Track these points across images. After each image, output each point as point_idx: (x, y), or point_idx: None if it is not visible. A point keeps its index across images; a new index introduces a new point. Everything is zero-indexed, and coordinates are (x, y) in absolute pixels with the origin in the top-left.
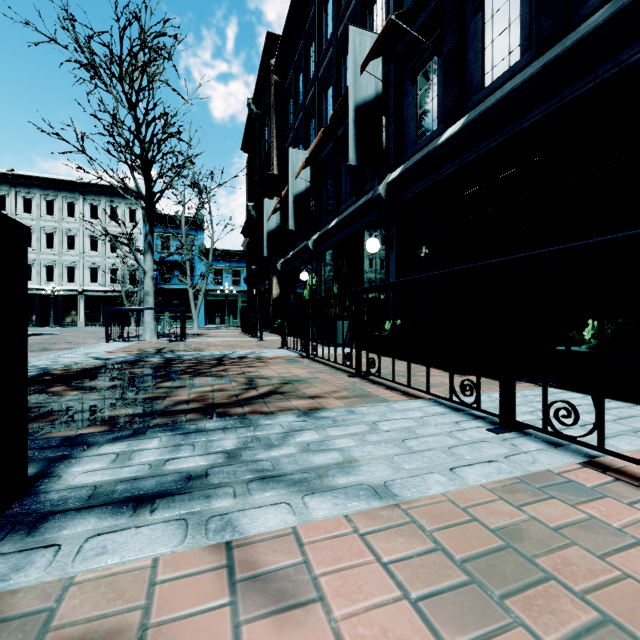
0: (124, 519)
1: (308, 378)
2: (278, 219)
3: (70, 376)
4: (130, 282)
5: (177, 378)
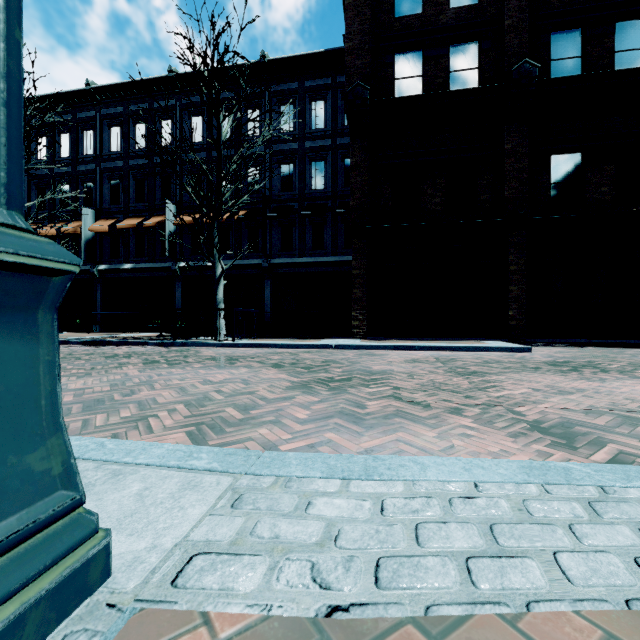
0: None
1: None
2: None
3: None
4: None
5: None
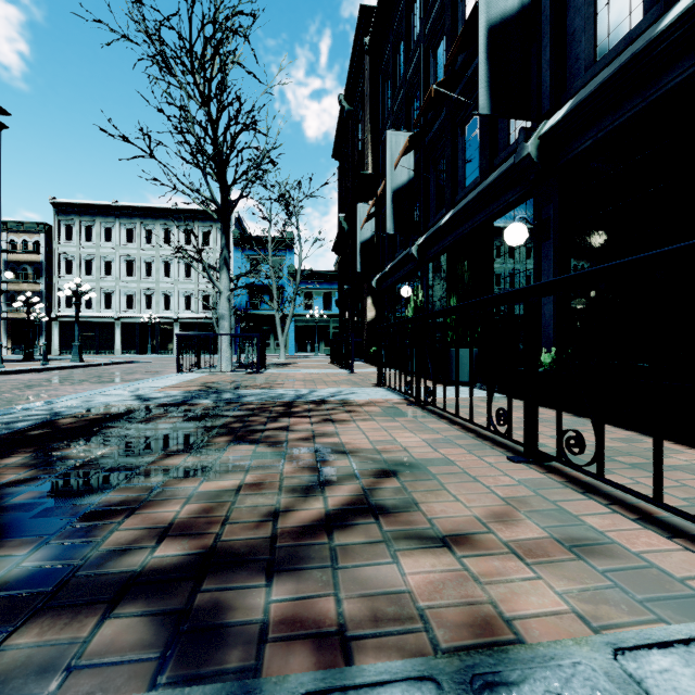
0: None
1: (428, 458)
2: (373, 227)
3: (69, 430)
4: None
5: (205, 444)
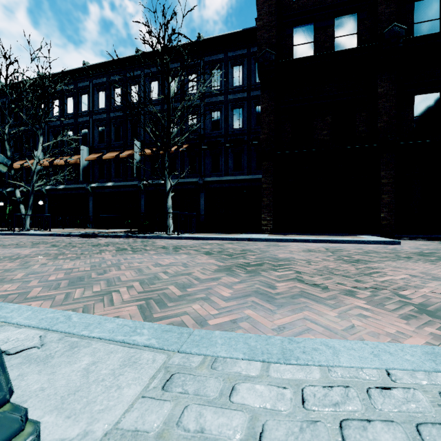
0: None
1: None
2: None
3: None
4: None
5: None
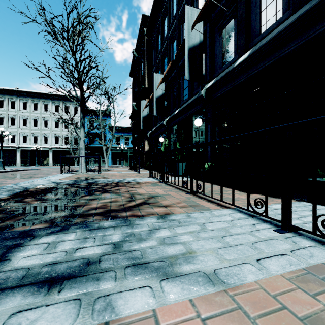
0: (40, 297)
1: (163, 194)
2: (148, 110)
3: (37, 192)
4: (74, 143)
5: (93, 194)
